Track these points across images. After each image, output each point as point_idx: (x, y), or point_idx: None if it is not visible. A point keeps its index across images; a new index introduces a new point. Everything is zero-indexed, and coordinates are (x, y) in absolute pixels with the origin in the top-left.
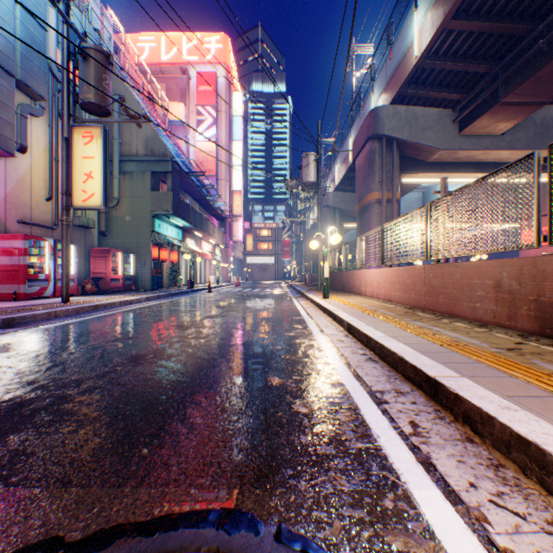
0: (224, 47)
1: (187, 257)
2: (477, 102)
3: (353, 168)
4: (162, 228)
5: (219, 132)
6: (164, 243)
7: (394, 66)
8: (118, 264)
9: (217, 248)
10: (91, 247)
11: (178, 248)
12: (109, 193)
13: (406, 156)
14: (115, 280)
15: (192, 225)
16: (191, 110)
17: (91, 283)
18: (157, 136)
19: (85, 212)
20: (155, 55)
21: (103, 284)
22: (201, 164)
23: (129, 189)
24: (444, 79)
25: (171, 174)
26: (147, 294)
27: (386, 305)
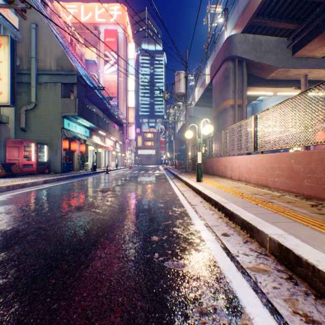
0: (122, 14)
1: (91, 148)
2: (311, 27)
3: (209, 88)
4: (71, 126)
5: (119, 69)
6: (71, 137)
7: (246, 1)
8: (32, 153)
9: (117, 143)
10: (6, 139)
11: (84, 141)
12: (16, 92)
13: (251, 75)
14: (28, 165)
15: (95, 125)
16: (101, 54)
17: (0, 168)
18: (66, 56)
19: (1, 110)
20: (77, 17)
21: (15, 169)
22: (107, 89)
23: (44, 96)
24: (285, 11)
25: (77, 85)
26: (50, 176)
27: (267, 191)
